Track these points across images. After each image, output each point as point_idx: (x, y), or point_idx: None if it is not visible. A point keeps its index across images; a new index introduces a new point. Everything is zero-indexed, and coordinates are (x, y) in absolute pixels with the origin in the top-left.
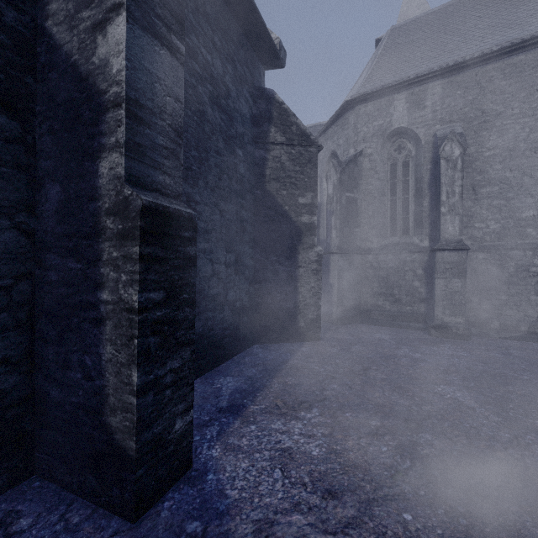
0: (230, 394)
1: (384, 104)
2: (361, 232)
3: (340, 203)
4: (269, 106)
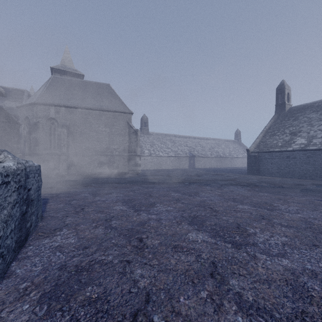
0: None
1: (47, 108)
2: (38, 148)
3: (29, 138)
4: (0, 110)
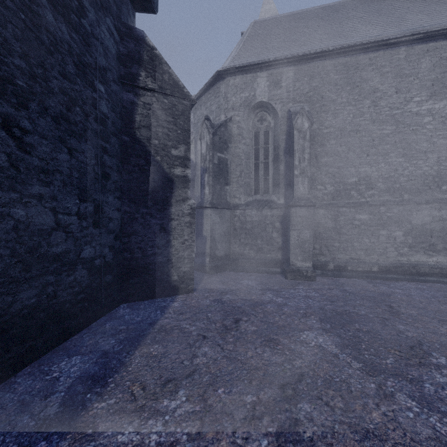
0: (69, 388)
1: (250, 79)
2: (230, 189)
3: (212, 161)
4: (139, 47)
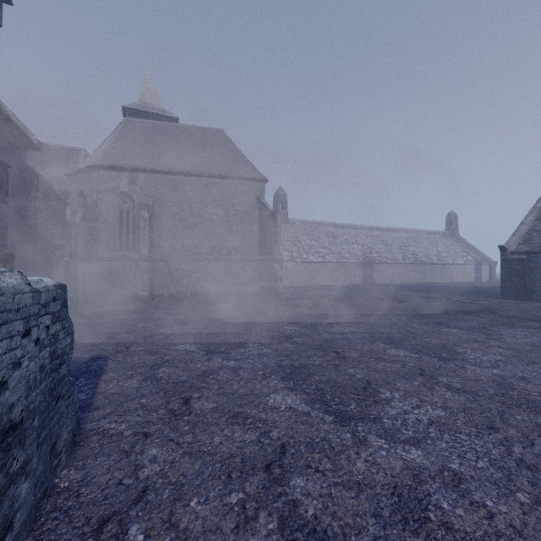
0: None
1: (115, 175)
2: (100, 247)
3: (84, 229)
4: (31, 176)
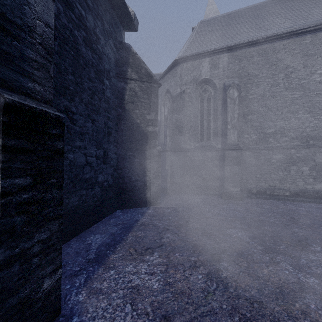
0: (97, 248)
1: (197, 64)
2: (184, 138)
3: (171, 120)
4: (127, 54)
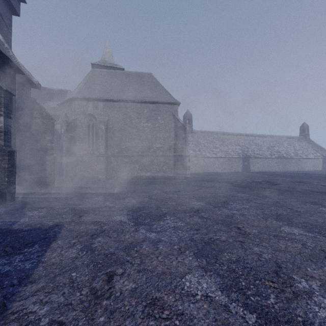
0: (21, 195)
1: (85, 103)
2: (76, 148)
3: (67, 137)
4: (33, 104)
